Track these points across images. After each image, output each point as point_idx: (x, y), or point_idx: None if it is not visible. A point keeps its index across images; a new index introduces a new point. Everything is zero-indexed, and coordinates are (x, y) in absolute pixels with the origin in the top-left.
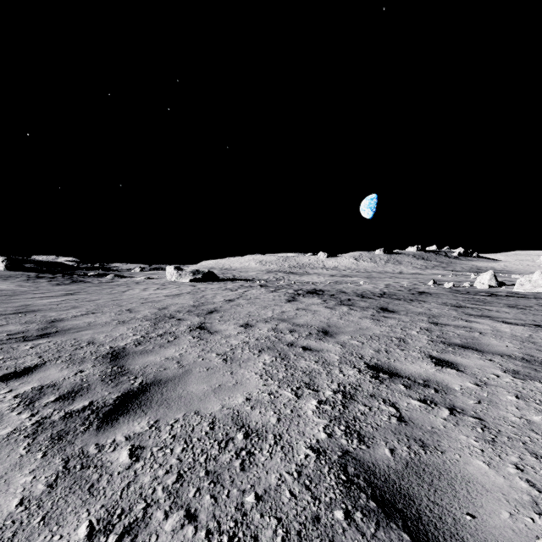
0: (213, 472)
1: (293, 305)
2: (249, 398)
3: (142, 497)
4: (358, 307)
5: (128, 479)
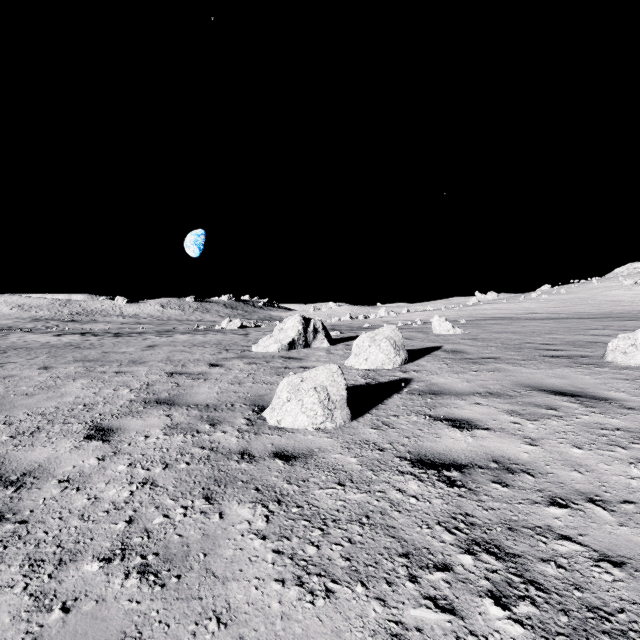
0: (21, 348)
1: (55, 337)
2: (28, 346)
3: (7, 349)
4: (101, 336)
5: (1, 349)
